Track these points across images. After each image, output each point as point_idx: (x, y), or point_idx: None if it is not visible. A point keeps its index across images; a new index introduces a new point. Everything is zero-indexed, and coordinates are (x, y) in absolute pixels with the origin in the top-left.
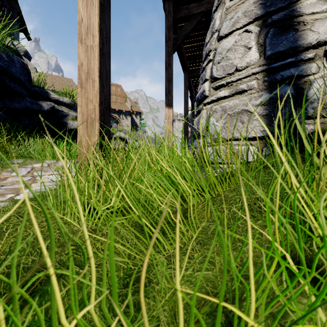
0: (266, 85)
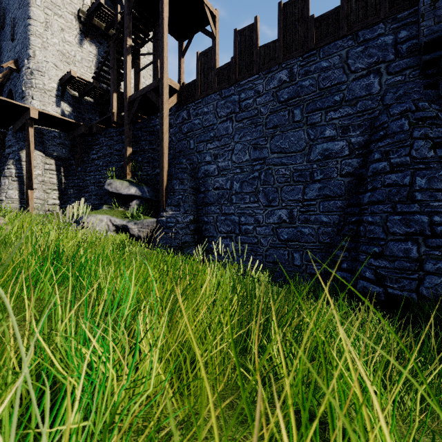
0: (20, 203)
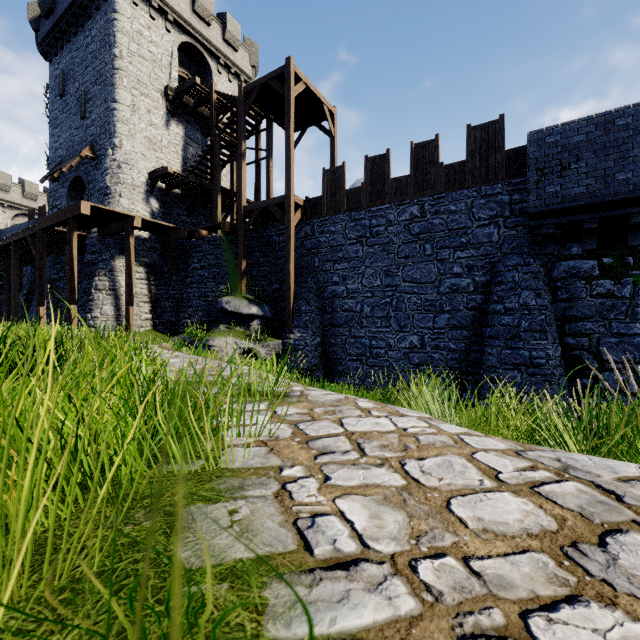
0: (116, 320)
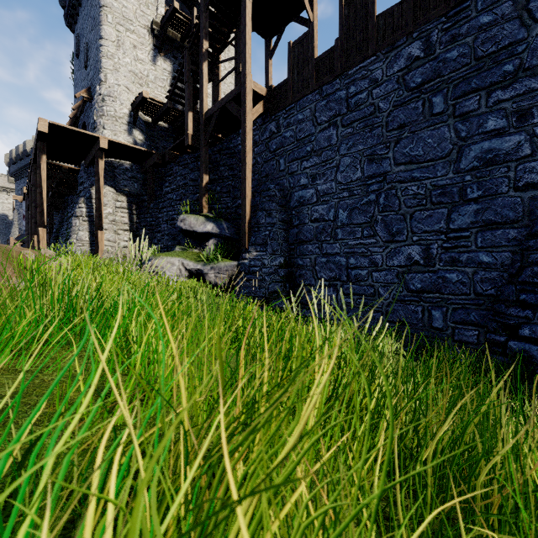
0: (90, 246)
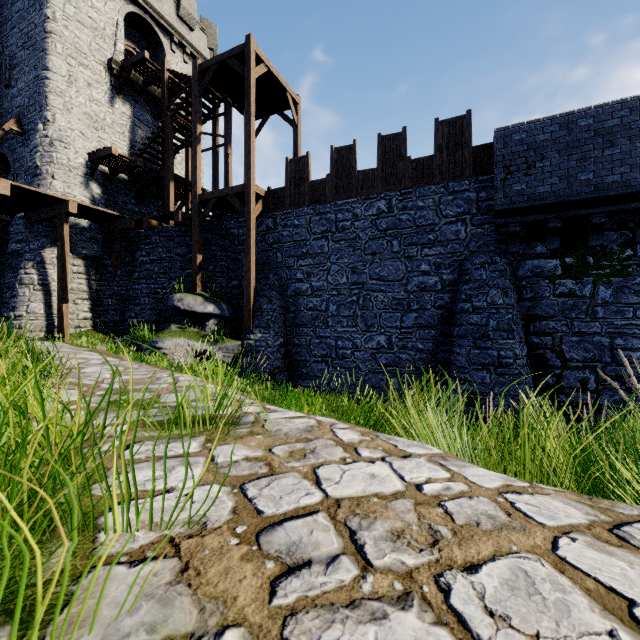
0: (46, 320)
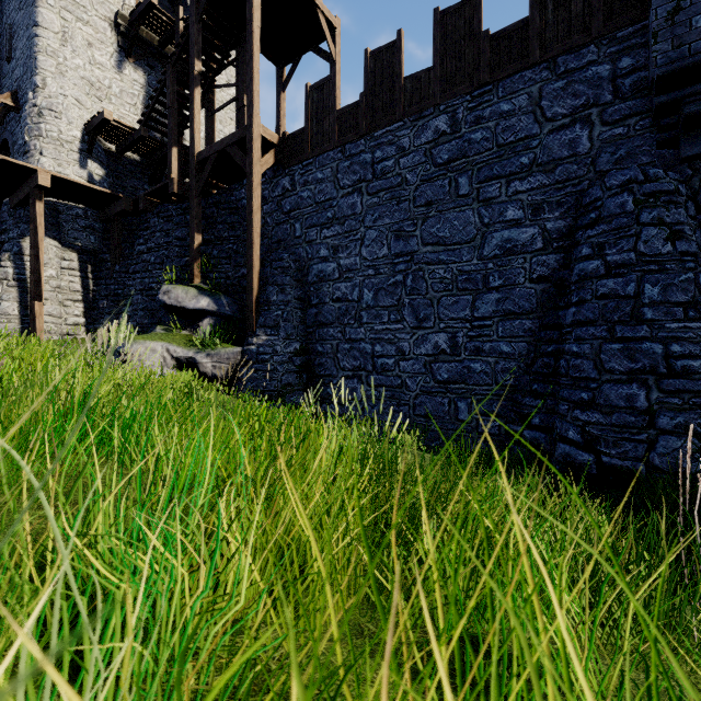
0: (21, 323)
